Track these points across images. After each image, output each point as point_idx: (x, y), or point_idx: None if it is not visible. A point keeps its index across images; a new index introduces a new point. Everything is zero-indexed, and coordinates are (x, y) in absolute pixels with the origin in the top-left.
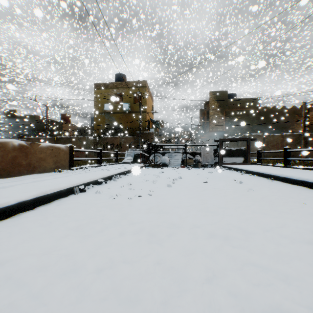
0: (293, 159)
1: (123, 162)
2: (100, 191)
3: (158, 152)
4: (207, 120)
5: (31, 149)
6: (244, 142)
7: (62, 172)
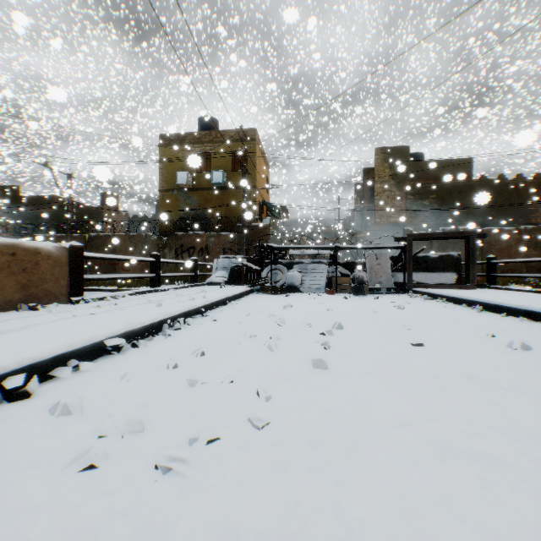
0: None
1: (209, 283)
2: (83, 395)
3: (278, 262)
4: (370, 202)
5: None
6: (444, 243)
7: (34, 313)
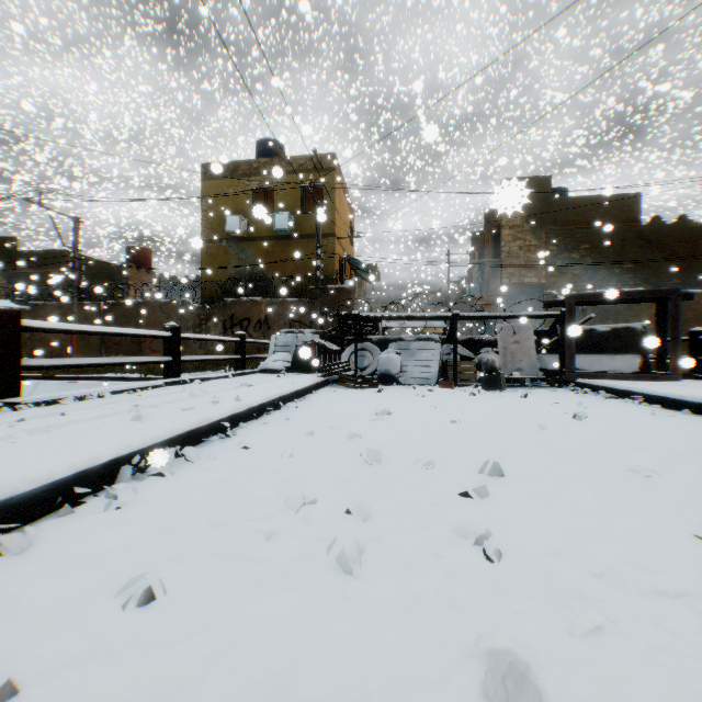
0: None
1: (263, 370)
2: None
3: (366, 339)
4: (494, 256)
5: None
6: (602, 313)
7: None
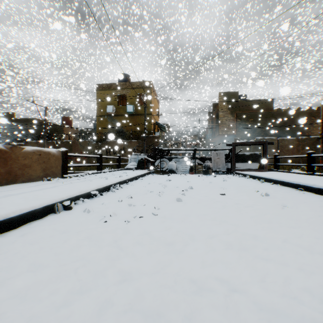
0: (318, 165)
1: (126, 168)
2: (91, 208)
3: (164, 157)
4: (216, 122)
5: (12, 154)
6: (257, 146)
7: (51, 182)
